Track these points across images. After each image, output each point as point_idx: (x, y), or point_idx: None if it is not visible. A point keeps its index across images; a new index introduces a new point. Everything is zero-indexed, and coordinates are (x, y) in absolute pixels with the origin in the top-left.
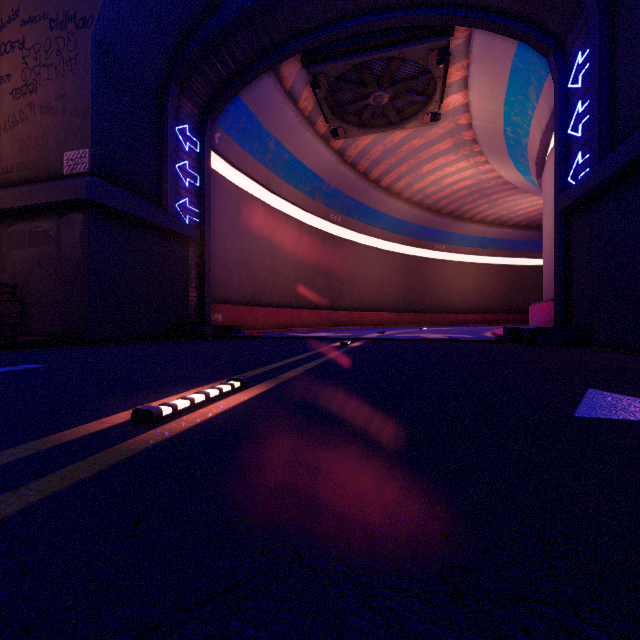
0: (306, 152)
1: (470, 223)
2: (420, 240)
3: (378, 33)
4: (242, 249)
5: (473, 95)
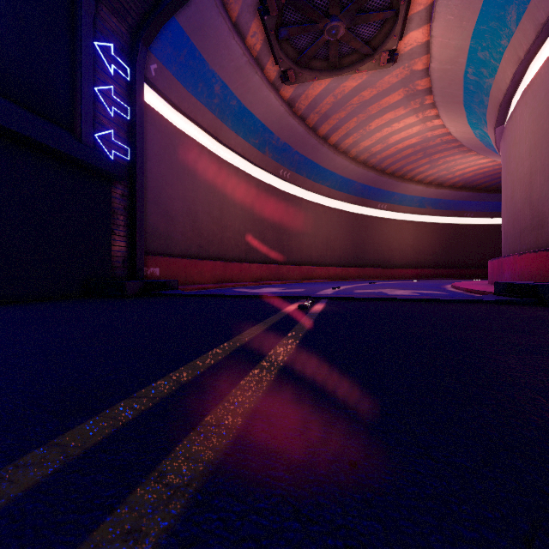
0: (255, 100)
1: (411, 183)
2: (364, 199)
3: None
4: (186, 198)
5: (437, 27)
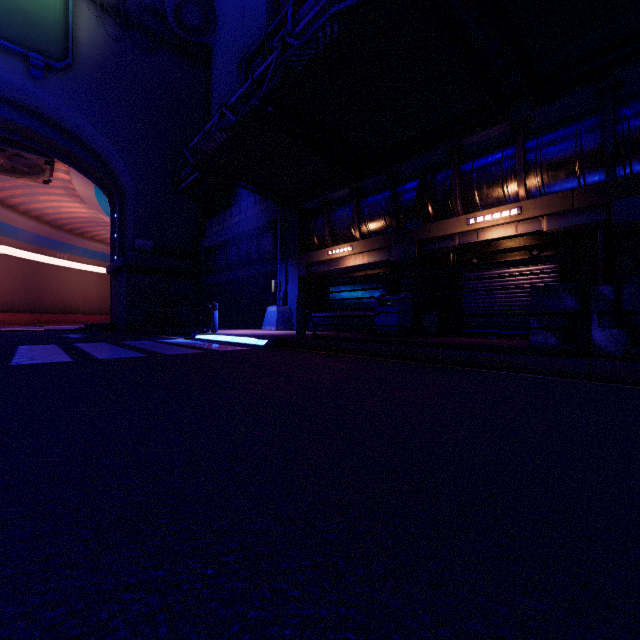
0: None
1: (92, 241)
2: (40, 247)
3: None
4: None
5: (75, 183)
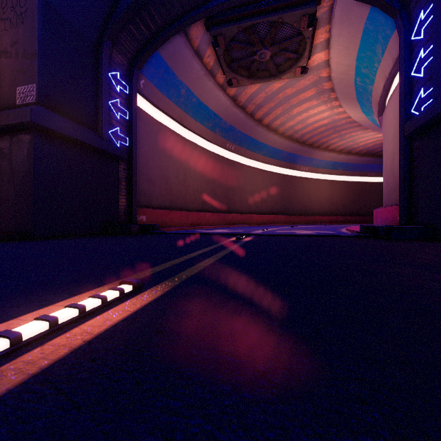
0: (209, 97)
1: (326, 151)
2: (290, 163)
3: (263, 2)
4: (161, 168)
5: (333, 53)
